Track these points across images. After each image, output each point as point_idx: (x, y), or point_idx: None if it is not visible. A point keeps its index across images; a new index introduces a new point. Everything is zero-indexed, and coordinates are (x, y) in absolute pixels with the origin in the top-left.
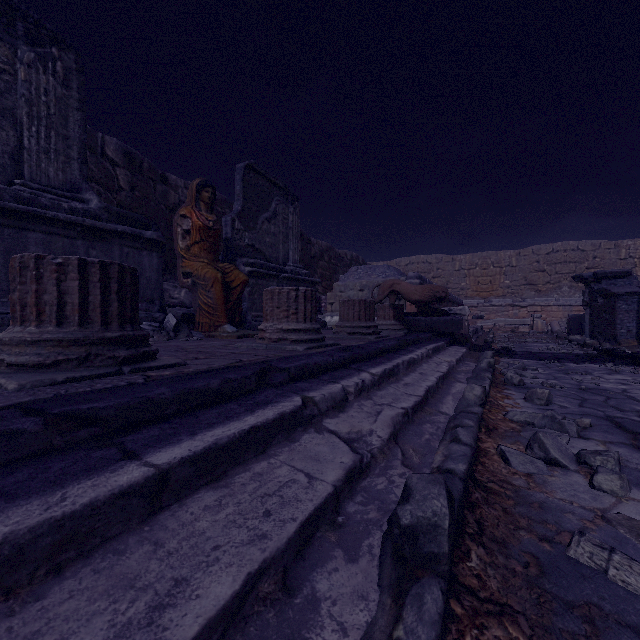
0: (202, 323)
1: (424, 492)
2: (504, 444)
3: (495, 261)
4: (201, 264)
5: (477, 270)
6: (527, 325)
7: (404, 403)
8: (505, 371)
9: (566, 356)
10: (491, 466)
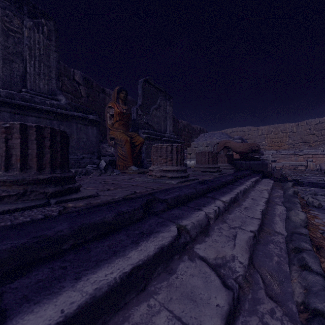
0: (119, 165)
1: None
2: None
3: (283, 129)
4: (119, 133)
5: (272, 134)
6: (303, 165)
7: (251, 226)
8: (304, 196)
9: None
10: None
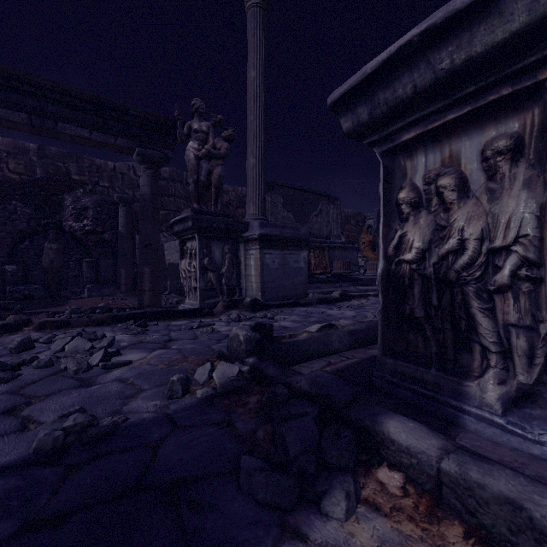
0: None
1: None
2: None
3: None
4: (370, 253)
5: None
6: None
7: None
8: None
9: None
10: None
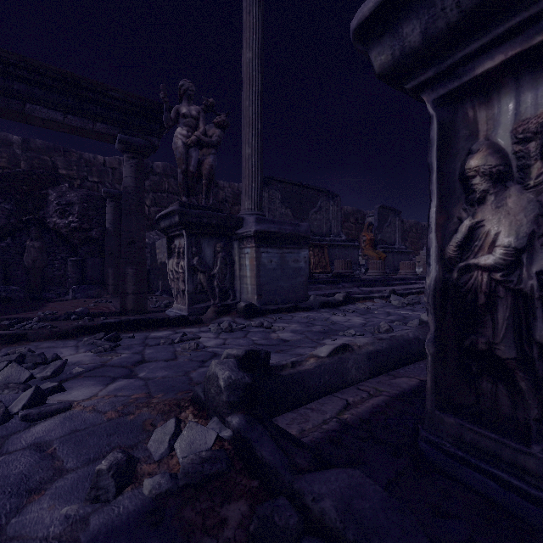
0: None
1: None
2: None
3: None
4: (371, 252)
5: None
6: None
7: None
8: None
9: None
10: None
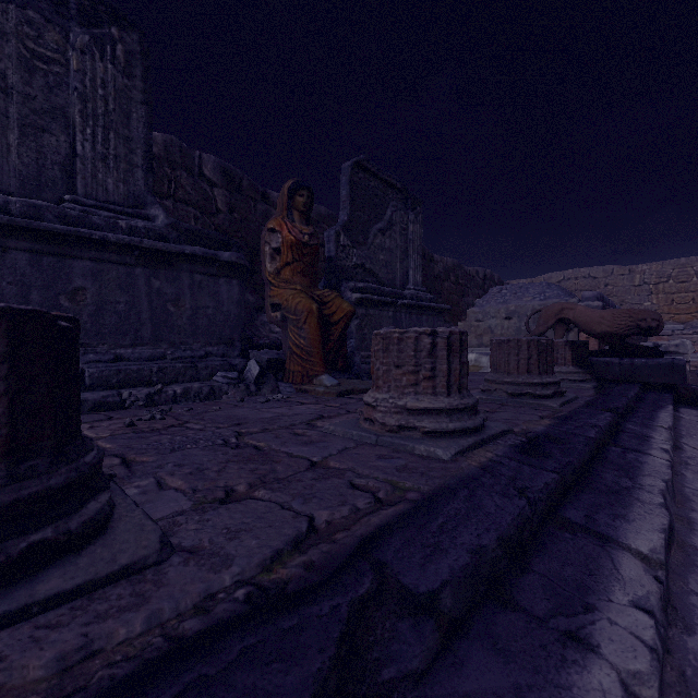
0: (293, 371)
1: None
2: None
3: None
4: (292, 292)
5: (670, 284)
6: None
7: None
8: None
9: None
10: None
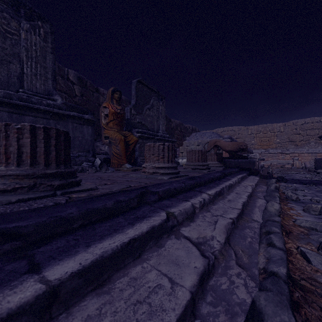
0: (114, 163)
1: (275, 318)
2: (300, 244)
3: (271, 129)
4: (113, 132)
5: (261, 134)
6: (290, 164)
7: (231, 214)
8: (285, 191)
9: (318, 182)
10: (297, 264)
